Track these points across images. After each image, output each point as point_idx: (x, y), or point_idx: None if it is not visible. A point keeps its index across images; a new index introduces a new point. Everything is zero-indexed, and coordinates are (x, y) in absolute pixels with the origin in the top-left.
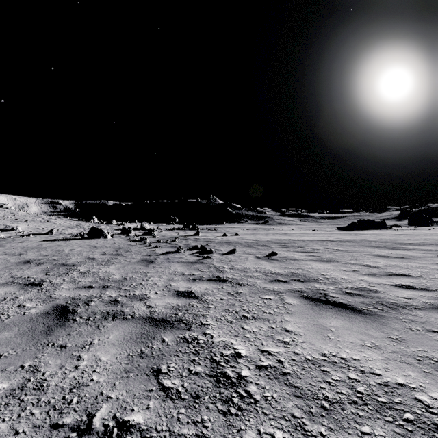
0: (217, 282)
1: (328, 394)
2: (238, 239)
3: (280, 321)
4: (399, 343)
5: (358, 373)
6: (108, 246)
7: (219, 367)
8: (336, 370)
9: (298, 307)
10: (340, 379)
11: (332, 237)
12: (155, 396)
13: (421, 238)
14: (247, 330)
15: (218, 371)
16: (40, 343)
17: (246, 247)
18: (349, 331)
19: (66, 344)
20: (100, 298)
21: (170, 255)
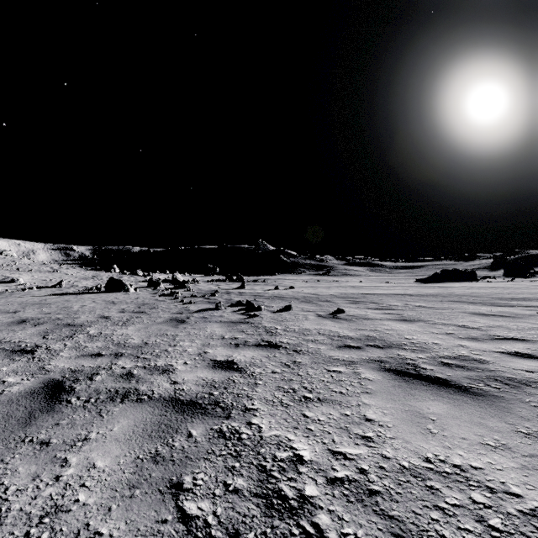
0: (267, 349)
1: (444, 532)
2: (294, 293)
3: (356, 404)
4: (536, 441)
5: (486, 492)
6: (129, 302)
7: (270, 479)
8: (450, 487)
9: (380, 384)
10: (459, 503)
11: (411, 291)
12: (170, 532)
13: (525, 292)
14: (310, 418)
15: (269, 488)
16: (13, 437)
17: (304, 303)
18: (458, 421)
19: (49, 440)
20: (110, 370)
21: (207, 313)
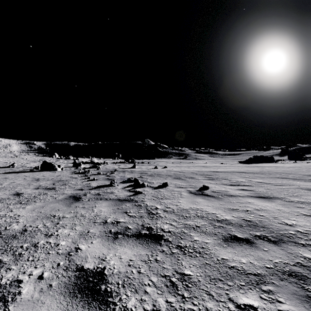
0: (147, 243)
1: None
2: (167, 171)
3: None
4: None
5: None
6: (50, 179)
7: None
8: None
9: None
10: None
11: (242, 169)
12: None
13: None
14: None
15: None
16: None
17: (176, 179)
18: None
19: None
20: None
21: (102, 189)
